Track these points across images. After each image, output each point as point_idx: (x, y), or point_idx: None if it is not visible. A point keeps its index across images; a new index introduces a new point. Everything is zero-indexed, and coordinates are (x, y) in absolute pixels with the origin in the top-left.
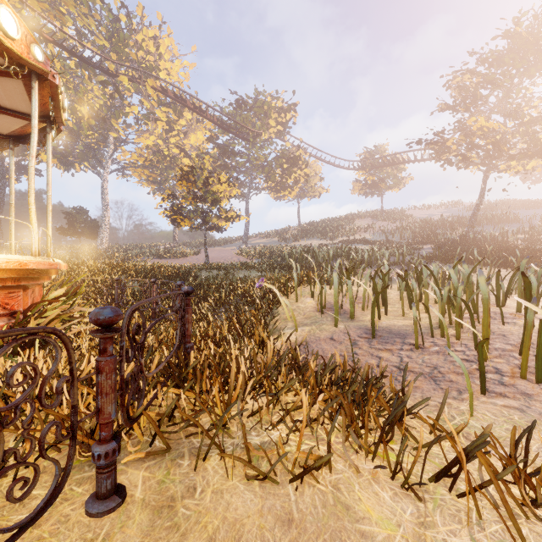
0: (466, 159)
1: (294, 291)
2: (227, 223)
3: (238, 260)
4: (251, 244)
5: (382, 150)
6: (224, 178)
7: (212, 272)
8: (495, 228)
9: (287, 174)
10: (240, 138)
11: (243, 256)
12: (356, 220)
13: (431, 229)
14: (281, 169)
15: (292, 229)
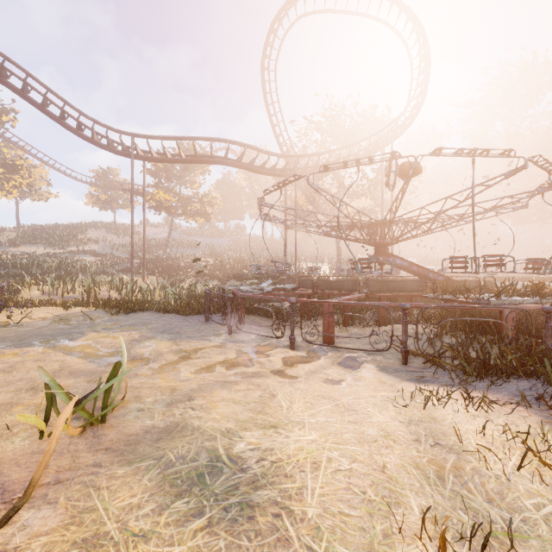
0: (158, 210)
1: (27, 288)
2: None
3: None
4: None
5: (115, 173)
6: None
7: None
8: (185, 250)
9: (4, 178)
10: None
11: None
12: (90, 230)
13: (146, 247)
14: None
15: (8, 231)
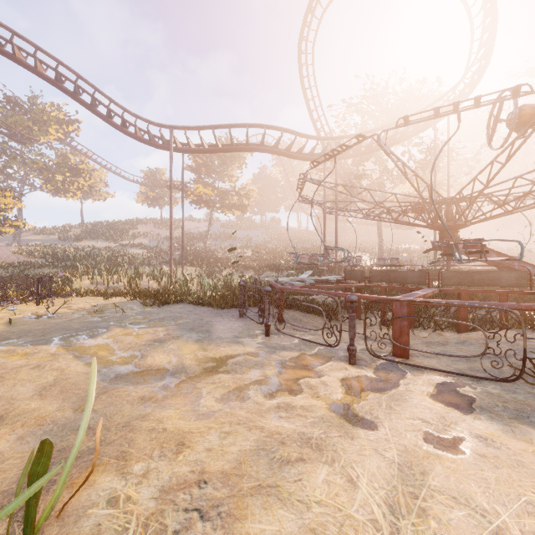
0: (198, 204)
1: (80, 278)
2: (12, 230)
3: (18, 259)
4: (23, 240)
5: (162, 173)
6: (9, 193)
7: (6, 269)
8: (223, 242)
9: (70, 181)
10: (15, 140)
11: (23, 255)
12: (140, 225)
13: (188, 240)
14: (63, 174)
15: (75, 228)
